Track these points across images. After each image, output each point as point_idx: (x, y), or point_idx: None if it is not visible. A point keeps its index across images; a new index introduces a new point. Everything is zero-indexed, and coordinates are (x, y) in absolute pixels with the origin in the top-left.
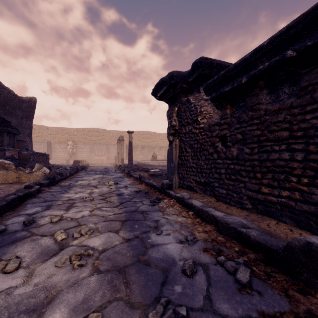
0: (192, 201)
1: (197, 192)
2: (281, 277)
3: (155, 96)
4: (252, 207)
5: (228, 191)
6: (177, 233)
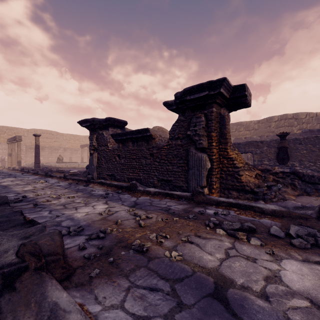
0: (106, 181)
1: (107, 180)
2: (128, 191)
3: (80, 124)
4: (128, 181)
5: (120, 177)
6: (102, 190)
